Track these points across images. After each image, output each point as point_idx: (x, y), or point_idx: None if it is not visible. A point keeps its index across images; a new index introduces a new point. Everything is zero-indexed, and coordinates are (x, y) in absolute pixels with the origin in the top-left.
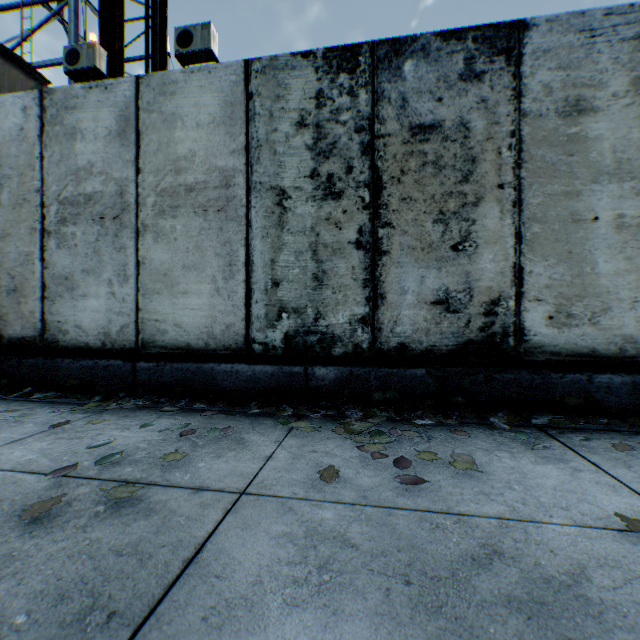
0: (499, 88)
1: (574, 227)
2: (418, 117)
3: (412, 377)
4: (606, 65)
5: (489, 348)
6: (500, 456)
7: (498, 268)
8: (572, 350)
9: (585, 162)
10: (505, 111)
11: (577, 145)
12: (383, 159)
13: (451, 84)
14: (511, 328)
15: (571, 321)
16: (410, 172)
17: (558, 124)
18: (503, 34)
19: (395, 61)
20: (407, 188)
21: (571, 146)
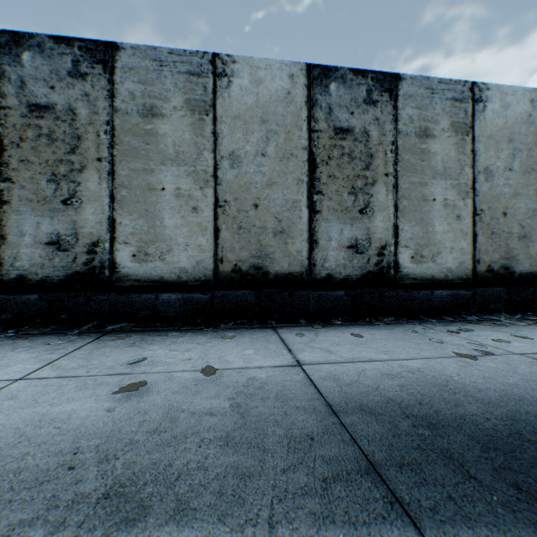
0: (99, 88)
1: (150, 193)
2: (36, 98)
3: (28, 301)
4: (170, 87)
5: (92, 277)
6: (16, 351)
7: (98, 219)
8: (149, 278)
9: (157, 150)
10: (103, 105)
11: (152, 138)
12: (5, 126)
13: (63, 78)
14: (108, 263)
15: (148, 258)
16: (29, 140)
17: (140, 121)
18: (102, 49)
19: (16, 50)
20: (26, 152)
21: (148, 138)
